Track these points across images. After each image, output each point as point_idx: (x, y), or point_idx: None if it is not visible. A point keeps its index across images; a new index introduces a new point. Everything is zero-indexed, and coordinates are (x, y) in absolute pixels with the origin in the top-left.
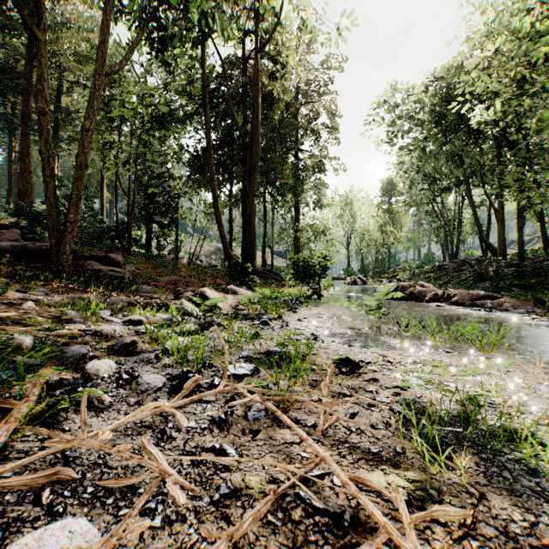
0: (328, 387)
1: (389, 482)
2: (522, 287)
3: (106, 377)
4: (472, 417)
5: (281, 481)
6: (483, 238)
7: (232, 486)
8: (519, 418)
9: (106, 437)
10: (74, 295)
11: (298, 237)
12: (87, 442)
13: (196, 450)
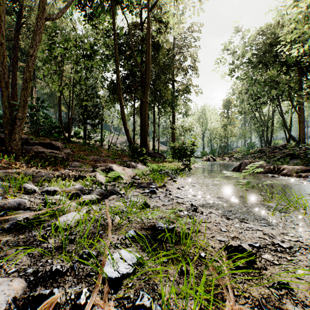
0: None
1: None
2: None
3: None
4: None
5: None
6: (288, 132)
7: None
8: None
9: None
10: (12, 170)
11: (174, 132)
12: None
13: None
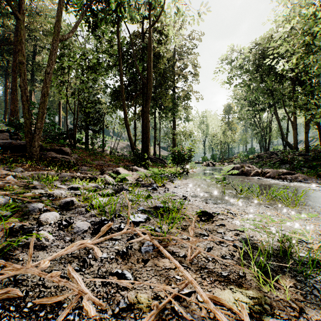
0: (193, 230)
1: (236, 298)
2: (308, 168)
3: (52, 223)
4: (289, 251)
5: (162, 298)
6: (284, 138)
7: (128, 301)
8: (318, 251)
9: (46, 265)
10: (39, 172)
11: (175, 138)
12: (30, 270)
13: (106, 274)
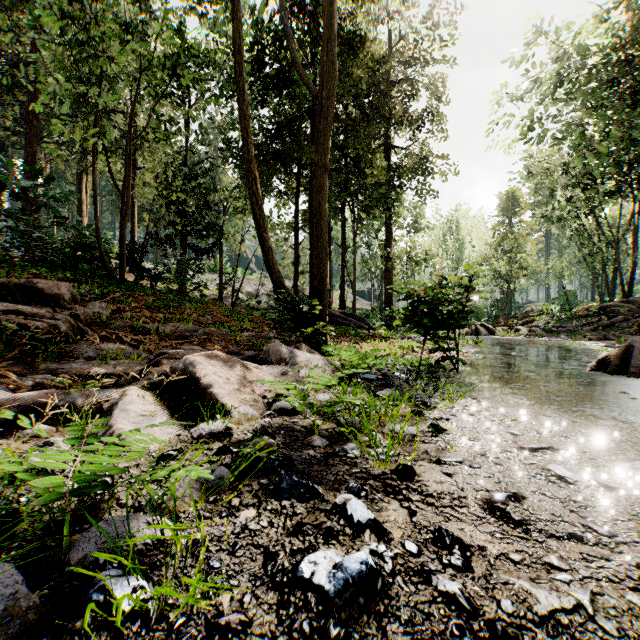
0: None
1: None
2: None
3: None
4: None
5: None
6: None
7: None
8: None
9: None
10: None
11: (391, 267)
12: None
13: None
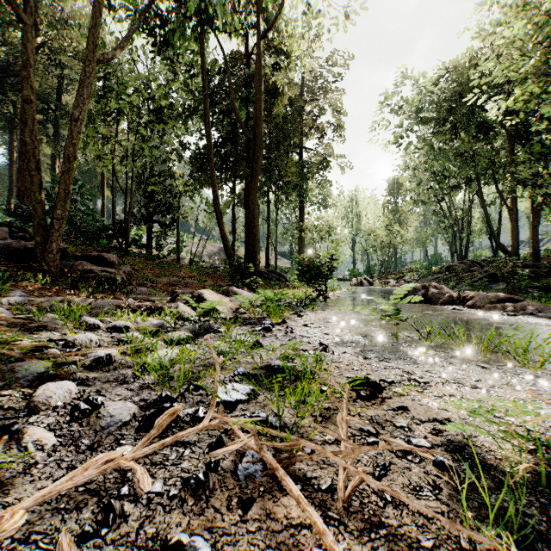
0: (345, 421)
1: None
2: (542, 289)
3: (60, 405)
4: None
5: None
6: (494, 237)
7: None
8: None
9: (15, 525)
10: (56, 298)
11: (303, 237)
12: None
13: (153, 546)
